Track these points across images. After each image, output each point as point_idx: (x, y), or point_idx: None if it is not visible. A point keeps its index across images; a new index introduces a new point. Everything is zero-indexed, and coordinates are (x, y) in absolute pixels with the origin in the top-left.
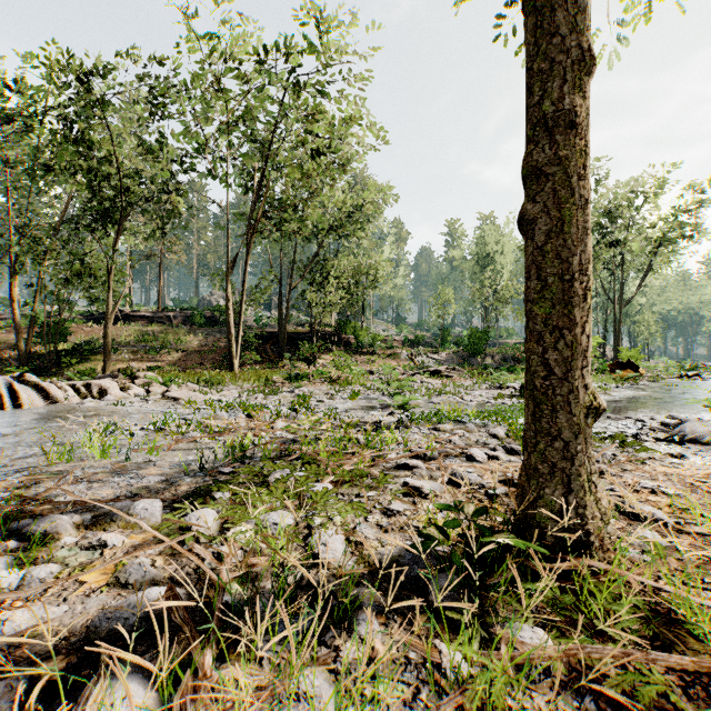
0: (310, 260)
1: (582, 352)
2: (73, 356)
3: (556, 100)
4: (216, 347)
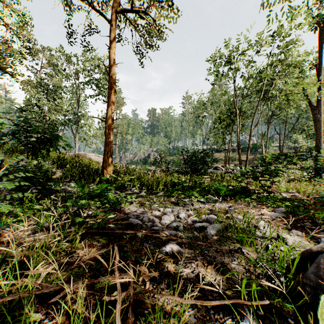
0: (294, 125)
1: (320, 161)
2: (213, 162)
3: (316, 139)
4: (253, 159)
